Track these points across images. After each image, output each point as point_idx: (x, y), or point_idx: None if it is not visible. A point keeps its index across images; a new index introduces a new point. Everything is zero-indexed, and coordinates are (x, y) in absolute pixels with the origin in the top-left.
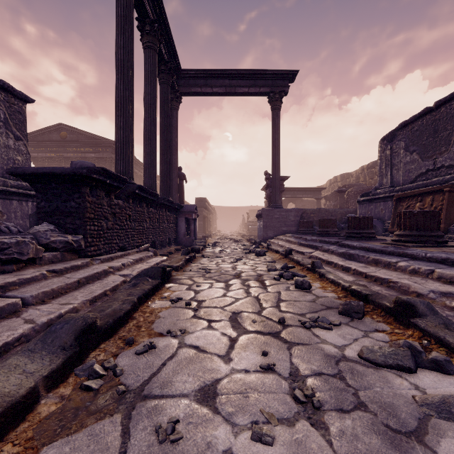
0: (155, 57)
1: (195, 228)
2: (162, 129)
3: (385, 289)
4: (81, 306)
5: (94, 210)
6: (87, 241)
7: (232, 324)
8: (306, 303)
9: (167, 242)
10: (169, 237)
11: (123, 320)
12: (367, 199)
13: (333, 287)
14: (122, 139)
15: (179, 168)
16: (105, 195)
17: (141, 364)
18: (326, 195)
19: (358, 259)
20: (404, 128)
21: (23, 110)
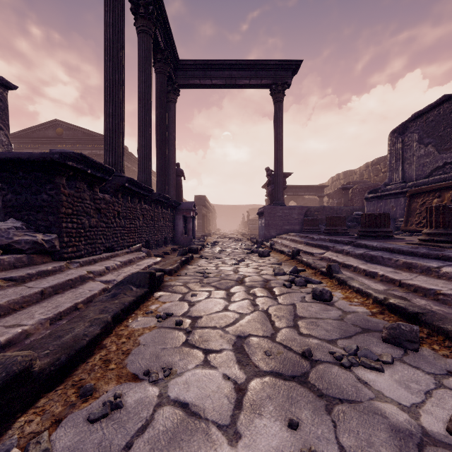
0: (150, 43)
1: (193, 226)
2: (158, 122)
3: (433, 303)
4: (35, 327)
5: (72, 204)
6: (63, 241)
7: (237, 357)
8: (333, 323)
9: (163, 241)
10: (165, 237)
11: (86, 352)
12: (376, 196)
13: (360, 298)
14: (111, 127)
15: (176, 164)
16: (87, 188)
17: (91, 445)
18: (329, 193)
19: (383, 263)
20: (418, 118)
21: (4, 97)
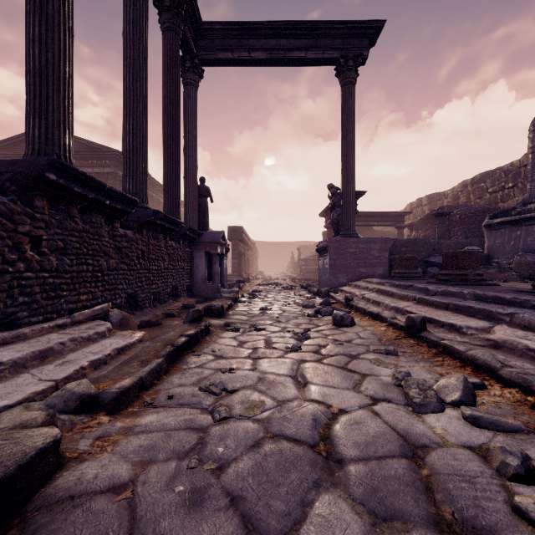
0: None
1: (222, 268)
2: (165, 106)
3: None
4: None
5: None
6: None
7: None
8: None
9: (168, 293)
10: (174, 285)
11: None
12: (510, 220)
13: None
14: (37, 66)
15: (200, 179)
16: None
17: None
18: (412, 222)
19: None
20: None
21: None
